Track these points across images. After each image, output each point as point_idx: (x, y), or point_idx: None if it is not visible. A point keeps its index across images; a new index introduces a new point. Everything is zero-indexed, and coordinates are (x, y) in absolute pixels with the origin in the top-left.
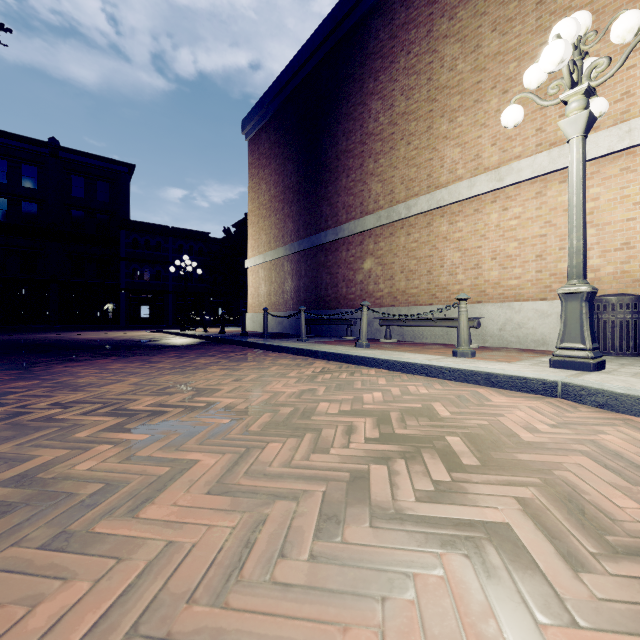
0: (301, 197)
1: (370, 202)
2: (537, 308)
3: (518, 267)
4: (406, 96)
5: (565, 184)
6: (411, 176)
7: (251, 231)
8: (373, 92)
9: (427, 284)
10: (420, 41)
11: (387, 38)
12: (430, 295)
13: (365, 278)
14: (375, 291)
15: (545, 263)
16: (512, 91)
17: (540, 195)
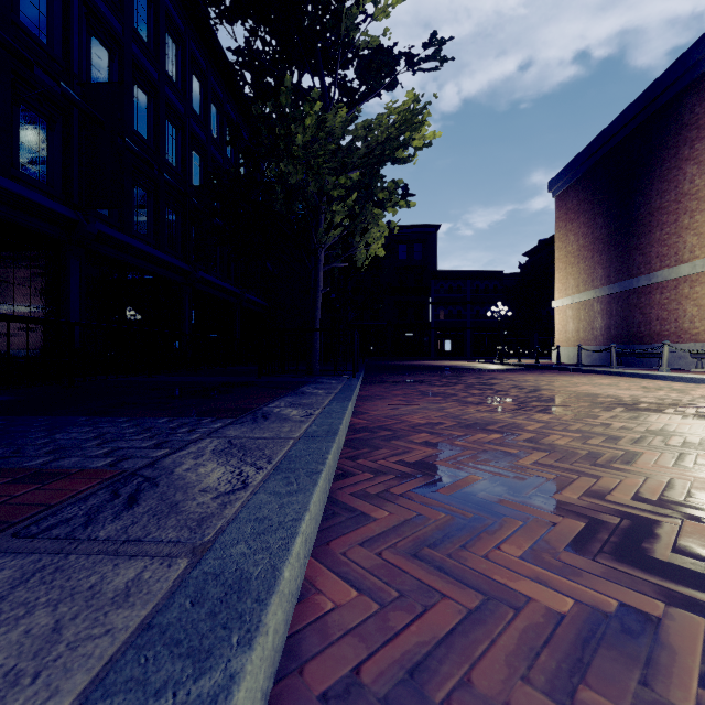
0: (611, 247)
1: (685, 252)
2: None
3: None
4: None
5: None
6: None
7: (558, 276)
8: (688, 158)
9: None
10: None
11: (703, 112)
12: None
13: (679, 317)
14: (690, 329)
15: None
16: None
17: None
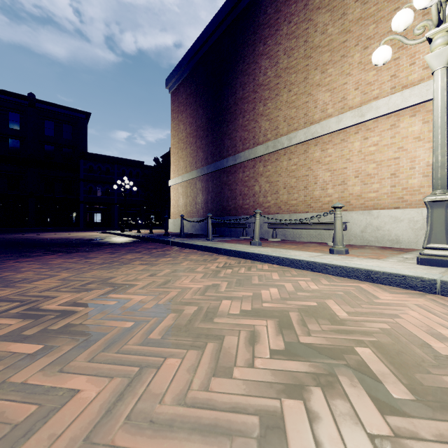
0: (209, 133)
1: (260, 136)
2: (392, 215)
3: (376, 183)
4: (288, 55)
5: (415, 117)
6: (292, 115)
7: (173, 159)
8: (262, 53)
9: (304, 197)
10: (298, 13)
11: (273, 12)
12: (306, 205)
13: (256, 193)
14: (264, 202)
15: (398, 180)
16: (371, 47)
17: (394, 127)
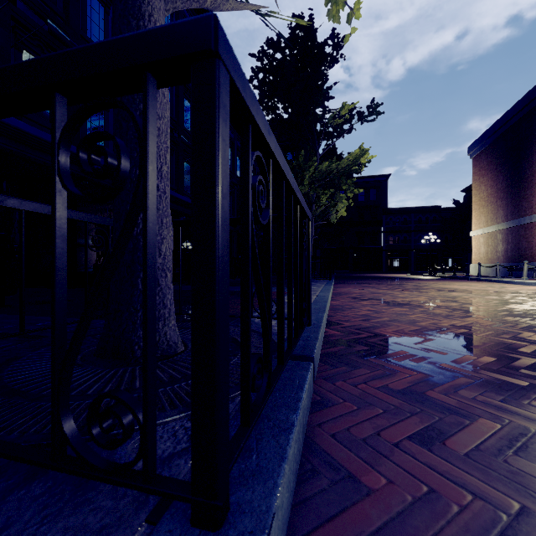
0: (508, 196)
1: None
2: None
3: None
4: None
5: None
6: None
7: (474, 214)
8: None
9: None
10: None
11: None
12: None
13: None
14: None
15: None
16: None
17: None
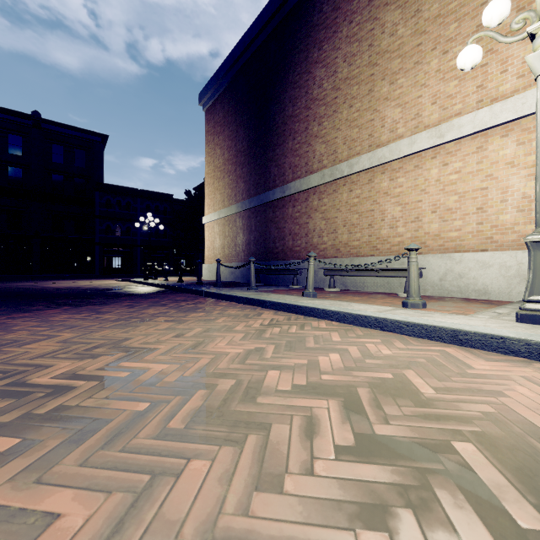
0: (251, 159)
1: (314, 162)
2: (478, 259)
3: (458, 219)
4: (348, 62)
5: (507, 138)
6: (353, 136)
7: (207, 191)
8: (317, 61)
9: (368, 237)
10: (362, 10)
11: (330, 10)
12: (371, 247)
13: (310, 232)
14: (319, 243)
15: (486, 215)
16: (452, 51)
17: (481, 150)
